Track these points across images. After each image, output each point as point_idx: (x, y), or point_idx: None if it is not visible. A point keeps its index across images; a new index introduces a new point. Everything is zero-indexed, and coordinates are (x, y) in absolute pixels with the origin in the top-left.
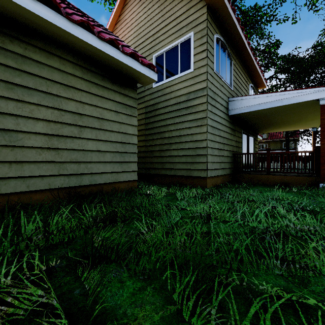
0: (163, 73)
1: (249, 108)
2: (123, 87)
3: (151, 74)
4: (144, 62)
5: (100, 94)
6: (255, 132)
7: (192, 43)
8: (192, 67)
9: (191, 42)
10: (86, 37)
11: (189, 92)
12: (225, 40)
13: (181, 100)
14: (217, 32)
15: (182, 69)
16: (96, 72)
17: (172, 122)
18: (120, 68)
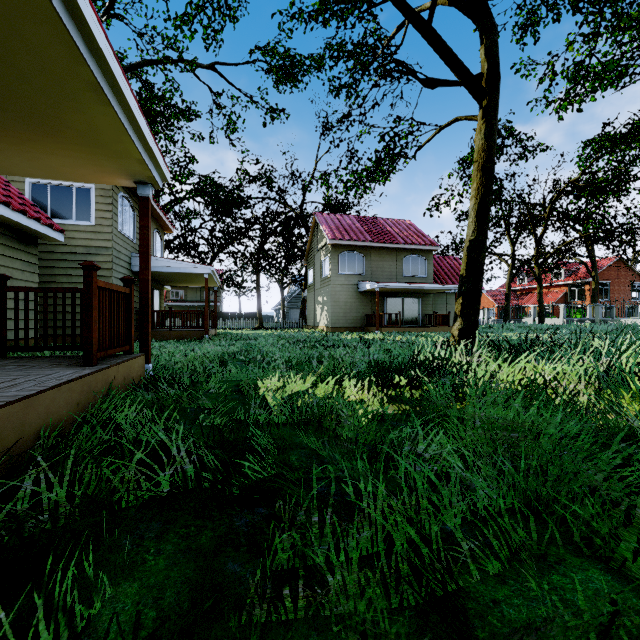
0: (46, 209)
1: (153, 268)
2: (27, 245)
3: (60, 237)
4: (55, 227)
5: (11, 255)
6: (161, 284)
7: (94, 196)
8: (94, 222)
9: (92, 194)
10: (20, 219)
11: (90, 246)
12: (128, 194)
13: (78, 251)
14: (121, 190)
15: (78, 216)
16: (8, 235)
17: (64, 273)
18: (31, 232)
